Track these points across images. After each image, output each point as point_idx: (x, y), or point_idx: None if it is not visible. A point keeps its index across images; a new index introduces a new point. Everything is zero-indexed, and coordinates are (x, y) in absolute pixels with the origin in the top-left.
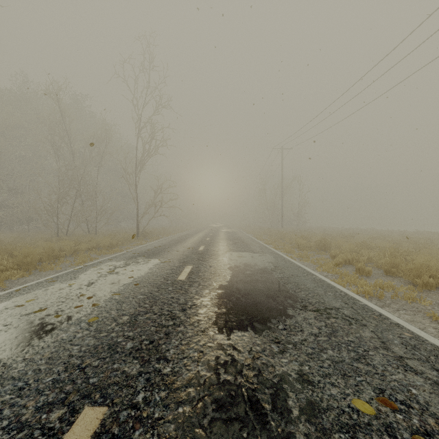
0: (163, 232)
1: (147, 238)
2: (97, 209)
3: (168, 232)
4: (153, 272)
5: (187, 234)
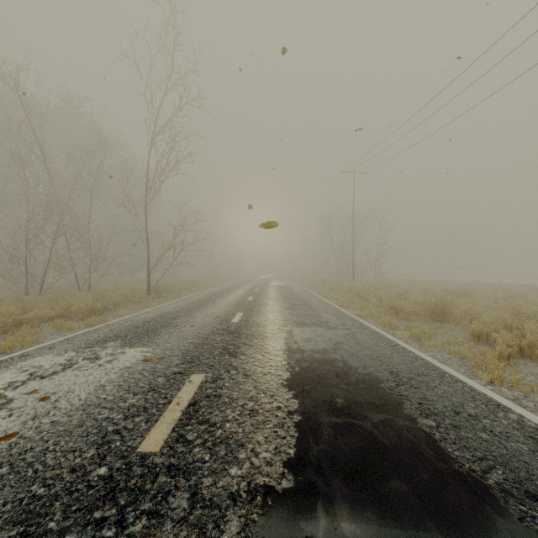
0: (189, 287)
1: (163, 296)
2: (90, 254)
3: (197, 286)
4: (94, 405)
5: (222, 290)
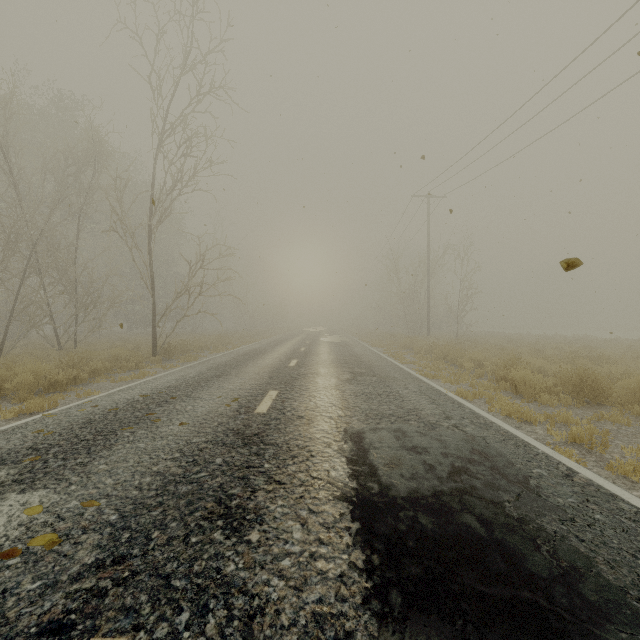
0: (214, 345)
1: (175, 357)
2: (76, 300)
3: (226, 343)
4: None
5: (256, 350)
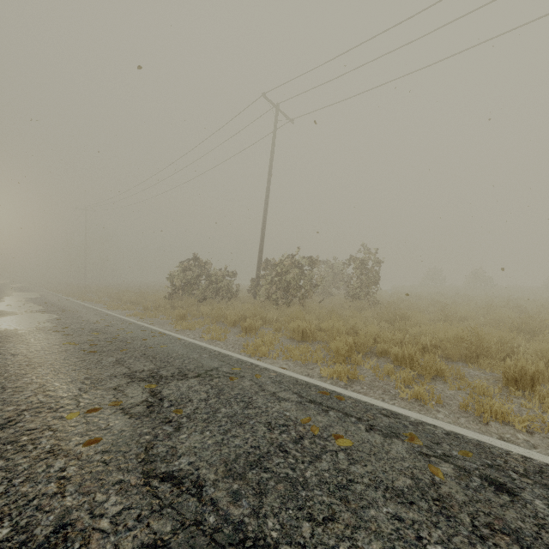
0: None
1: None
2: None
3: None
4: None
5: None
